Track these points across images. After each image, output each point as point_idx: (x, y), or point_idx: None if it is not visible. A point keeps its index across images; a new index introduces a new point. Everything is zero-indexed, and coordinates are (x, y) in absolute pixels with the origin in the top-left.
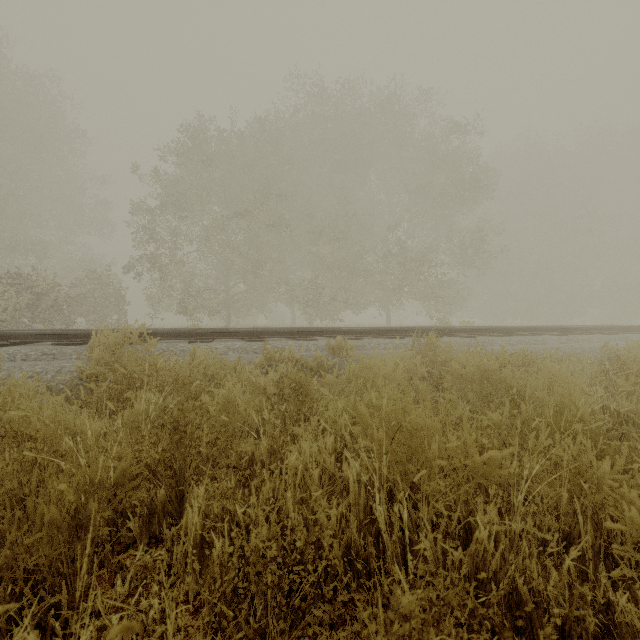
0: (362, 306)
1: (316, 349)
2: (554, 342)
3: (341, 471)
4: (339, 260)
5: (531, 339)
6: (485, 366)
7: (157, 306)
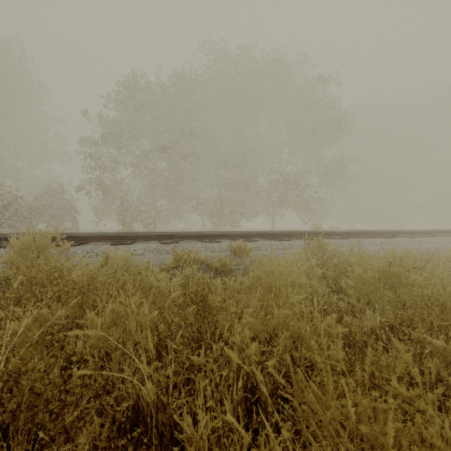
0: (254, 215)
1: (220, 250)
2: (409, 243)
3: (250, 411)
4: (237, 181)
5: (391, 241)
6: (389, 272)
7: (100, 215)
